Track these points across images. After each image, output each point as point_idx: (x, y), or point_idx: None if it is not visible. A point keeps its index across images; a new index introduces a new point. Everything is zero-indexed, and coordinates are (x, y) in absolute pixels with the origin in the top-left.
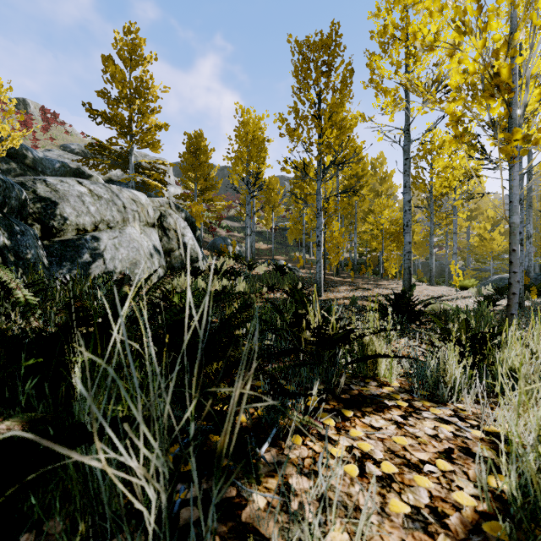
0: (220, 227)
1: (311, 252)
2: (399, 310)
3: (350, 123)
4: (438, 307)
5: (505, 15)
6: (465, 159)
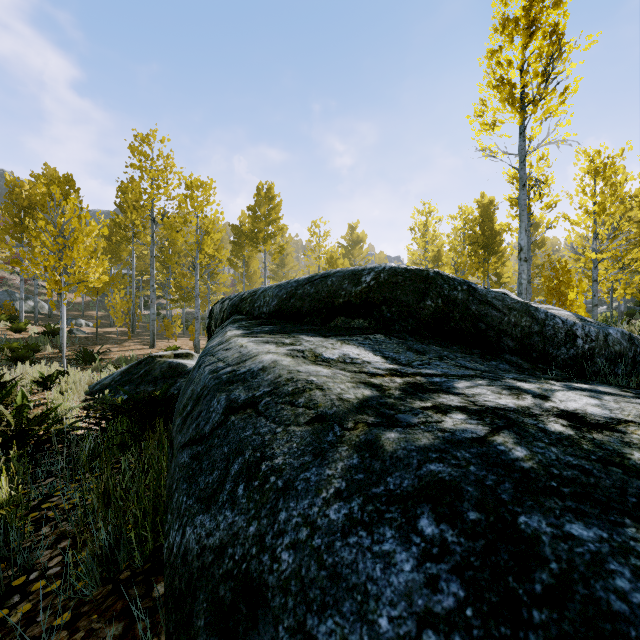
0: (14, 273)
1: (142, 306)
2: (84, 359)
3: (141, 206)
4: (135, 356)
5: (183, 194)
6: (247, 244)
